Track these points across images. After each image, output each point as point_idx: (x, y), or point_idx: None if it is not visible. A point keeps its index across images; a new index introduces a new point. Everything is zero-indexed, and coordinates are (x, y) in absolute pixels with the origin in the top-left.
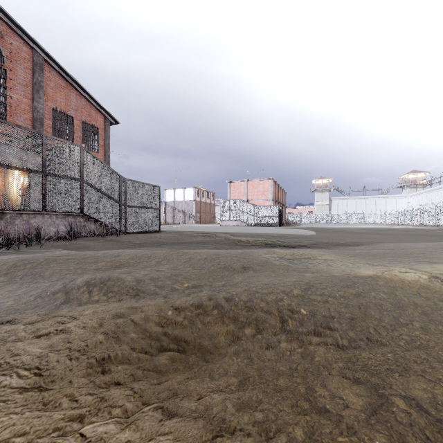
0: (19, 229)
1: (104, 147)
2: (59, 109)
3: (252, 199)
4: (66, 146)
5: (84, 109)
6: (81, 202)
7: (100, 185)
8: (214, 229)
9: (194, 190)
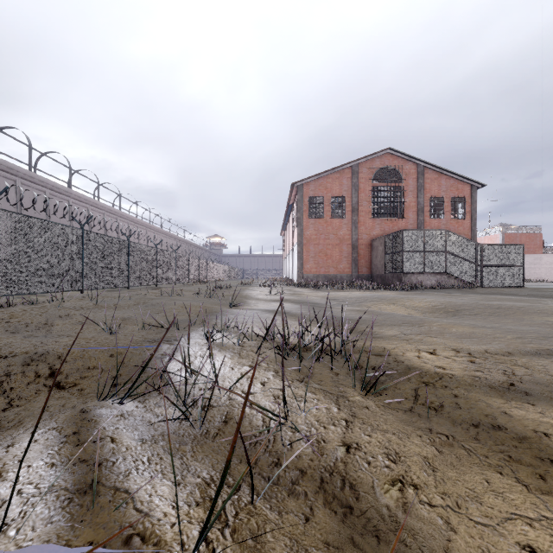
0: (413, 282)
1: (471, 212)
2: (433, 196)
3: None
4: (435, 232)
5: (452, 187)
6: (445, 265)
7: (459, 253)
8: None
9: None
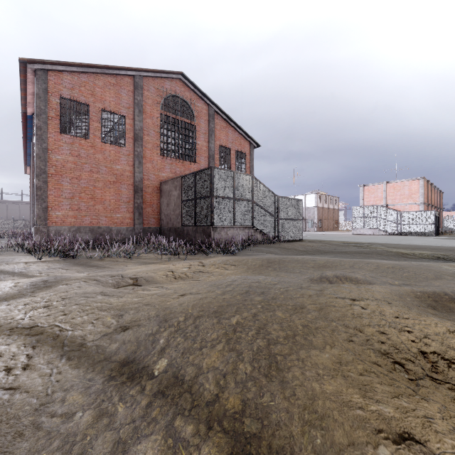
0: (223, 238)
1: (250, 168)
2: (222, 145)
3: (394, 204)
4: (244, 177)
5: (236, 141)
6: (252, 217)
7: (262, 204)
8: (354, 239)
9: (315, 195)
